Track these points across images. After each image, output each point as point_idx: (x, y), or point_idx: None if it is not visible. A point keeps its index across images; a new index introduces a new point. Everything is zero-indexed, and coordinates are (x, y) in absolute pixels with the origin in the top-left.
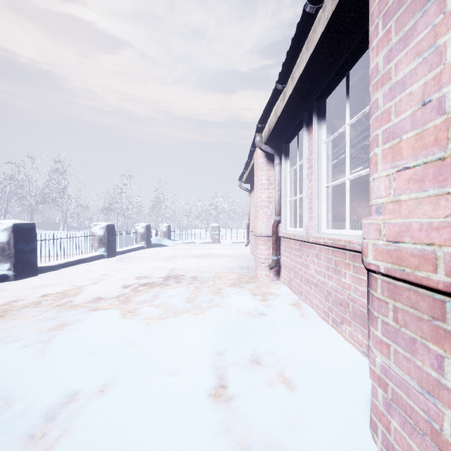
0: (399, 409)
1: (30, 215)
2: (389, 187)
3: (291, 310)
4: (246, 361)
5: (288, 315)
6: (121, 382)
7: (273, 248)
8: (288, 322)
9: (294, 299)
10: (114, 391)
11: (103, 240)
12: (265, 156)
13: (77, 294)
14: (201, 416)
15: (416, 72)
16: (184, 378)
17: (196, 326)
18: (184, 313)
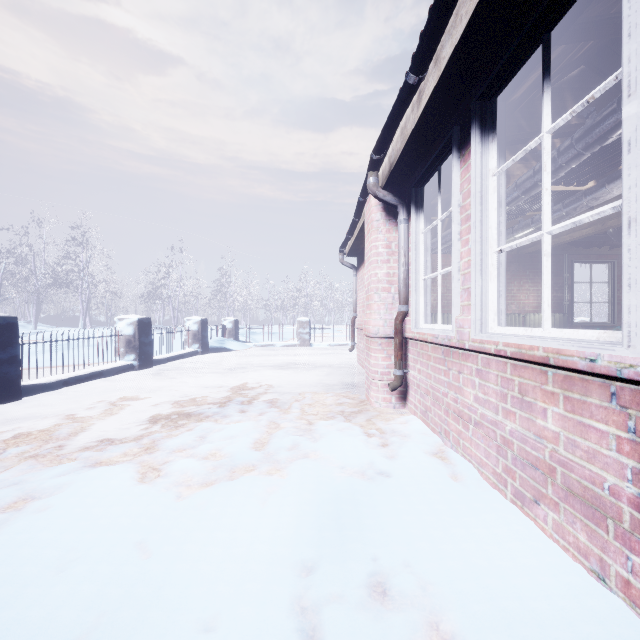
0: None
1: (36, 305)
2: None
3: (433, 466)
4: (360, 590)
5: (429, 477)
6: None
7: (395, 356)
8: (432, 493)
9: (434, 443)
10: None
11: (133, 343)
12: (382, 209)
13: (74, 433)
14: None
15: None
16: None
17: (267, 502)
18: (248, 473)
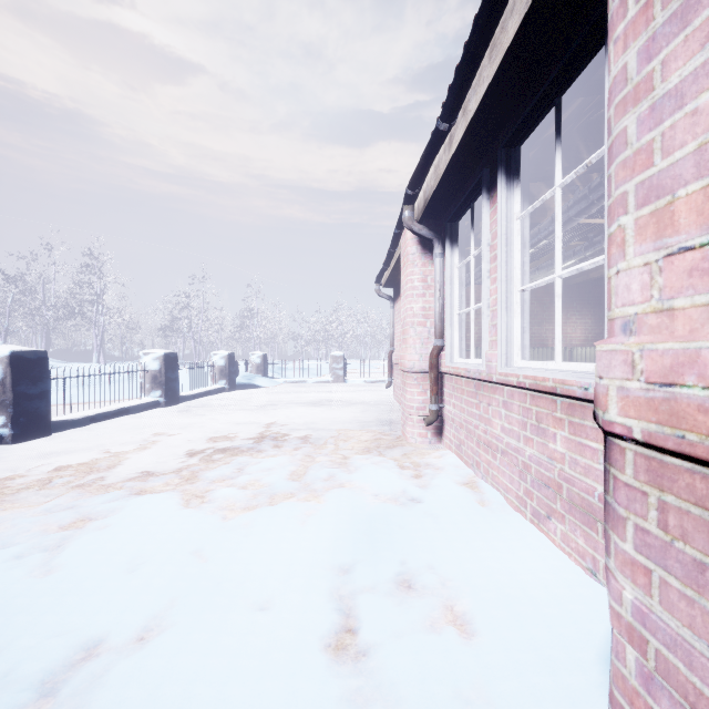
0: (672, 688)
1: (46, 338)
2: (649, 284)
3: (462, 494)
4: (389, 583)
5: (458, 502)
6: (176, 623)
7: (431, 391)
8: (458, 514)
9: (466, 474)
10: (162, 640)
11: (159, 378)
12: (418, 243)
13: (113, 466)
14: (311, 688)
15: (707, 72)
16: (283, 615)
17: (306, 522)
18: (287, 500)
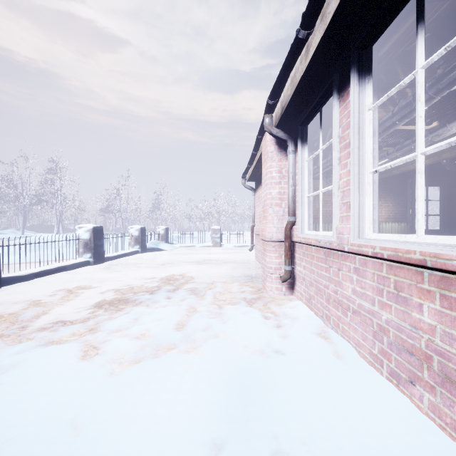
0: None
1: (23, 217)
2: None
3: (318, 346)
4: None
5: (317, 356)
6: None
7: (285, 256)
8: (320, 371)
9: (317, 325)
10: None
11: (89, 245)
12: (275, 143)
13: (36, 316)
14: None
15: None
16: None
17: (184, 379)
18: (170, 352)
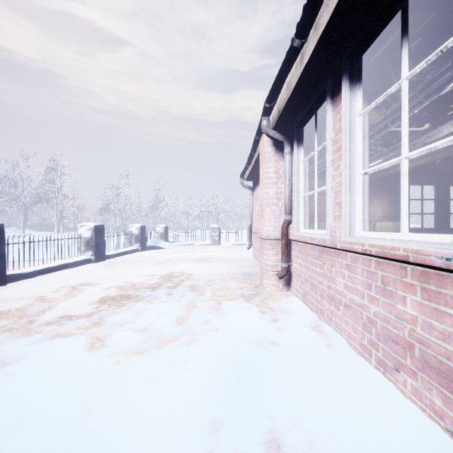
0: None
1: (24, 215)
2: None
3: (312, 338)
4: (259, 446)
5: (310, 347)
6: None
7: (282, 253)
8: (313, 360)
9: (312, 319)
10: None
11: (91, 243)
12: (272, 145)
13: (42, 311)
14: None
15: None
16: None
17: (185, 368)
18: (171, 343)
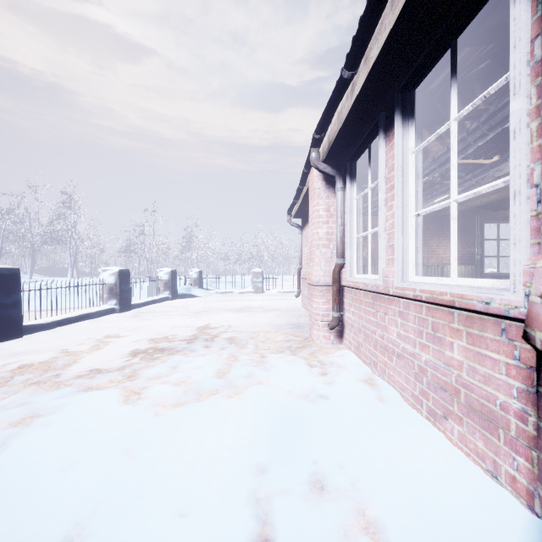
0: None
1: (32, 258)
2: None
3: (363, 391)
4: (303, 485)
5: (360, 399)
6: (96, 532)
7: (333, 301)
8: (362, 412)
9: (365, 372)
10: None
11: (115, 290)
12: (323, 179)
13: (68, 364)
14: None
15: None
16: (201, 524)
17: (228, 419)
18: (212, 396)
